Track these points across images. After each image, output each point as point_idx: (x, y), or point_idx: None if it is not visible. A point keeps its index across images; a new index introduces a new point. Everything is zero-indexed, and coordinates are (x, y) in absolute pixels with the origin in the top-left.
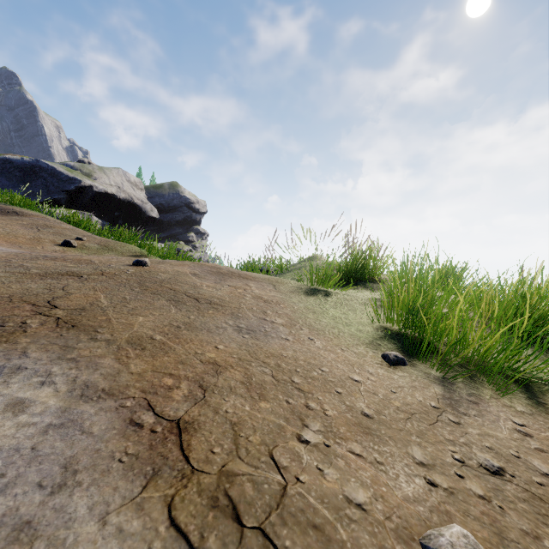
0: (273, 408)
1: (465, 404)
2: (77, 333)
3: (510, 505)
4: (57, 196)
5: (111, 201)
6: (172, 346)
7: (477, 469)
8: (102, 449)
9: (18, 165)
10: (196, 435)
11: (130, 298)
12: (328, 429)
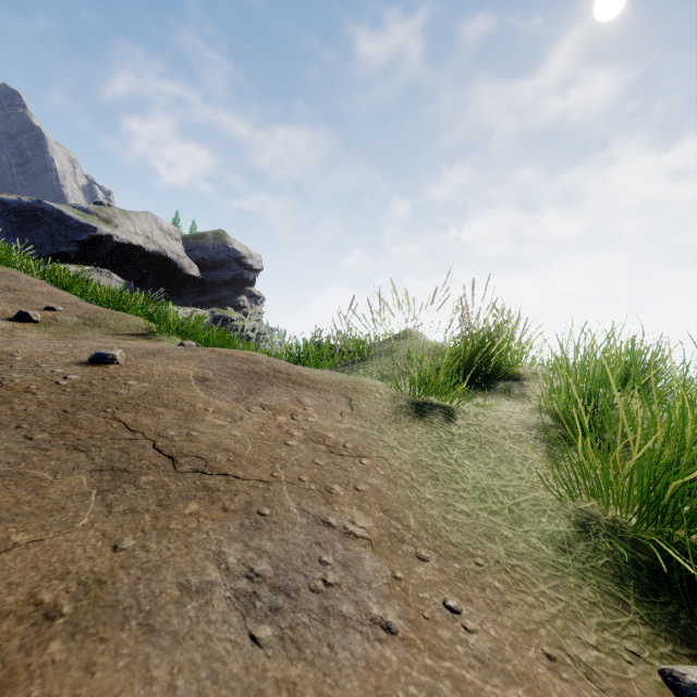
0: None
1: None
2: None
3: None
4: (66, 248)
5: (136, 254)
6: None
7: None
8: None
9: (14, 207)
10: None
11: None
12: None
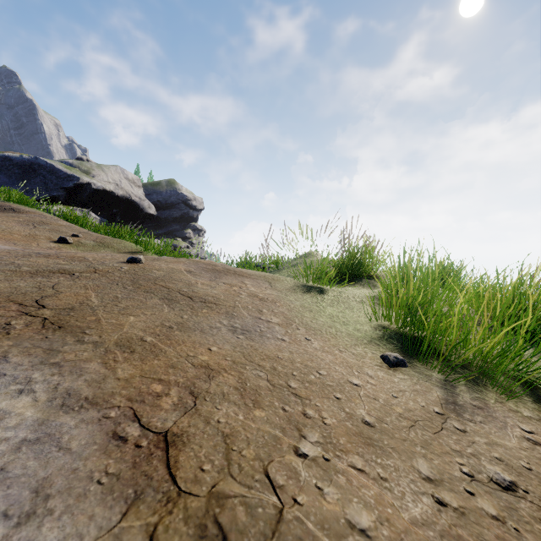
0: (268, 417)
1: (469, 409)
2: (63, 334)
3: (527, 527)
4: (56, 193)
5: (109, 198)
6: (163, 348)
7: (487, 484)
8: (80, 469)
9: (17, 162)
10: (184, 449)
11: (122, 297)
12: (328, 440)
